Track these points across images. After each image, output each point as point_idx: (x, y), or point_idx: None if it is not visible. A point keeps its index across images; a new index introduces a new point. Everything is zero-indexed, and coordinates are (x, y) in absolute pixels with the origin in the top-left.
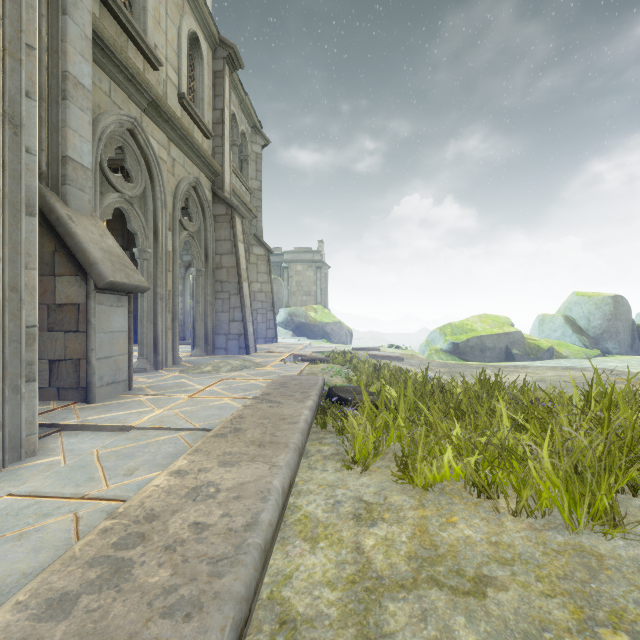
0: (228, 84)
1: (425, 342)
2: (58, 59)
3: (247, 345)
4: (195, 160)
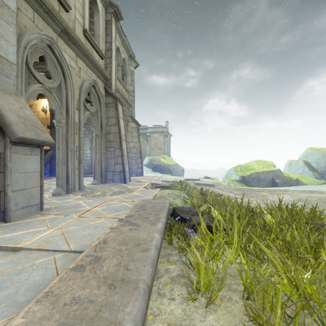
0: (114, 28)
1: (225, 175)
2: None
3: (125, 178)
4: (94, 70)
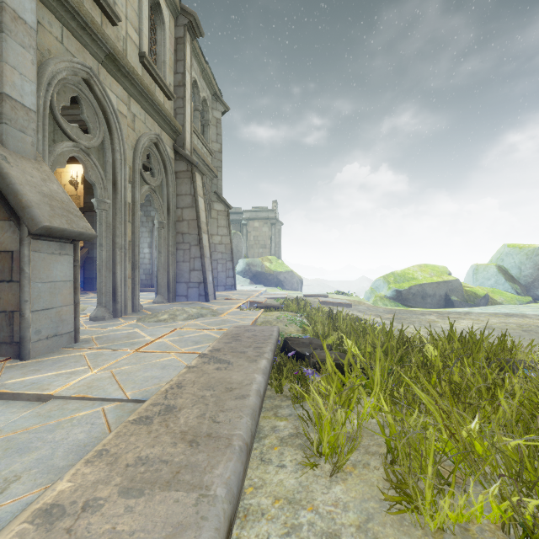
0: (189, 50)
1: (370, 289)
2: None
3: (206, 293)
4: (156, 118)
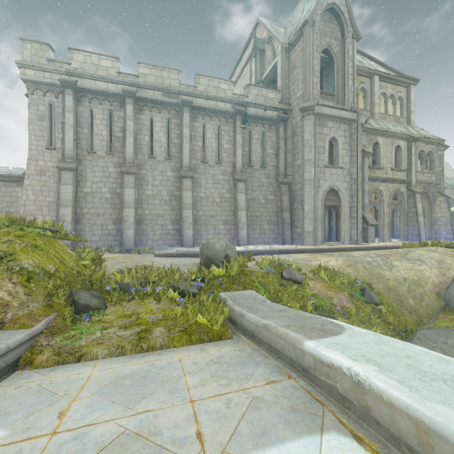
0: (414, 147)
1: None
2: (363, 189)
3: (419, 238)
4: (397, 183)
